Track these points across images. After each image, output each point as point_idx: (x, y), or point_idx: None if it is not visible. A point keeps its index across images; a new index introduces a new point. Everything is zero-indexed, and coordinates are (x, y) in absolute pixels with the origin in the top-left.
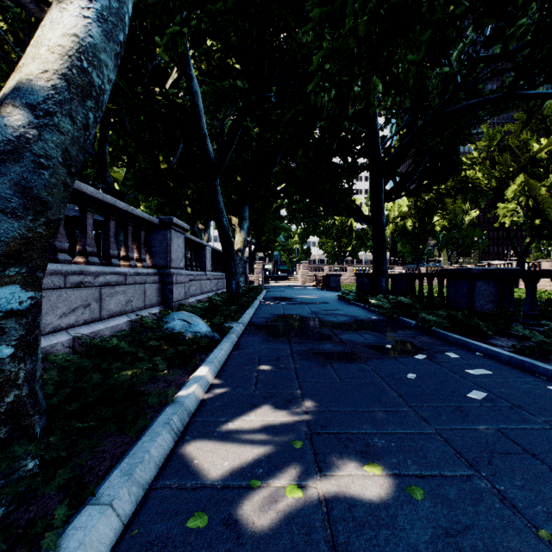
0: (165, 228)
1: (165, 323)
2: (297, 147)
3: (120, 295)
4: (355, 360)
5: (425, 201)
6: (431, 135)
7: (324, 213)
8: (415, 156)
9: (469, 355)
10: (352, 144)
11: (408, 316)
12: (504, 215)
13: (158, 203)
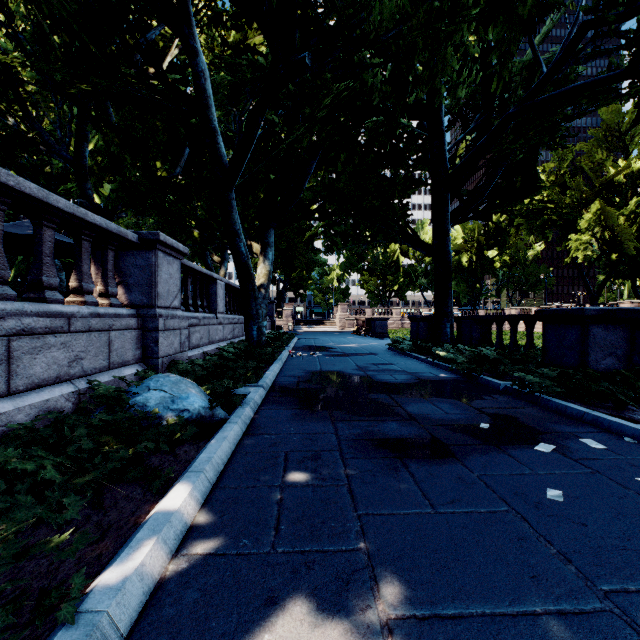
0: (147, 249)
1: (132, 396)
2: (337, 152)
3: (56, 350)
4: (445, 458)
5: (497, 226)
6: (509, 139)
7: (372, 239)
8: (488, 166)
9: (618, 443)
10: (405, 154)
11: (491, 373)
12: (576, 248)
13: (154, 222)
